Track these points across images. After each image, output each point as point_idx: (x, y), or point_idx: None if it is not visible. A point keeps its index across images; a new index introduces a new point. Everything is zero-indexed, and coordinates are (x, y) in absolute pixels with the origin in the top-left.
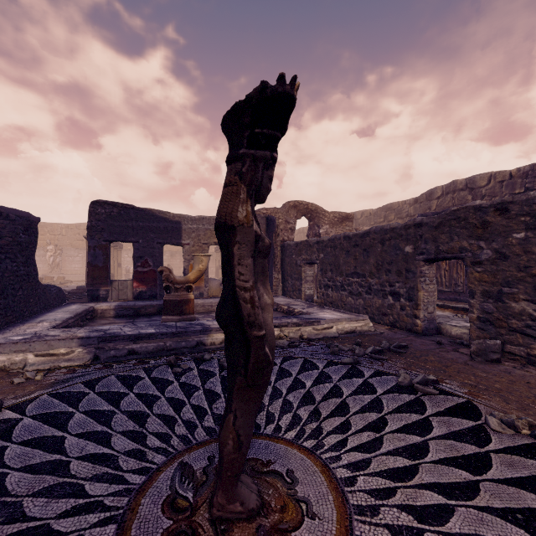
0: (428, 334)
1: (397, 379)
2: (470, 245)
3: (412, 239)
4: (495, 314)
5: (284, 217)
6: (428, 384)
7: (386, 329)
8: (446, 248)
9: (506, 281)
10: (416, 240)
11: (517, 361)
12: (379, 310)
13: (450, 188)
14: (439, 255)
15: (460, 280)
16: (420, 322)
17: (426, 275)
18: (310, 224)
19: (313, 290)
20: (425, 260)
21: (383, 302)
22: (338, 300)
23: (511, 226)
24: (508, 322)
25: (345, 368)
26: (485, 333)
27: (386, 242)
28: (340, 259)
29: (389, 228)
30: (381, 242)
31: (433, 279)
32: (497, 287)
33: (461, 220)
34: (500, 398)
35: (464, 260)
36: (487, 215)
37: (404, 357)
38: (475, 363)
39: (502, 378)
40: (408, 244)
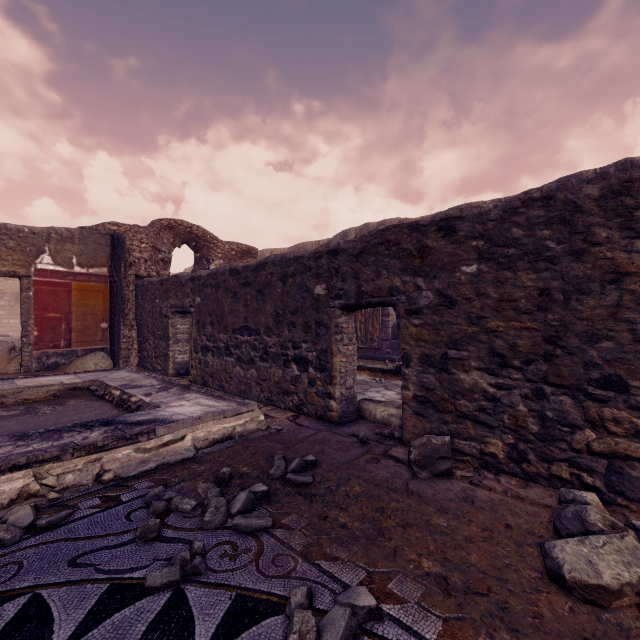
0: (346, 422)
1: (283, 638)
2: (404, 284)
3: (325, 275)
4: (438, 391)
5: (150, 240)
6: (359, 639)
7: (287, 419)
8: (372, 288)
9: (453, 340)
10: (331, 276)
11: (468, 463)
12: (279, 386)
13: (363, 231)
14: (361, 299)
15: (376, 335)
16: (335, 405)
17: (344, 330)
18: (196, 257)
19: (189, 354)
20: (343, 308)
21: (284, 374)
22: (222, 370)
23: (459, 254)
24: (456, 403)
25: (142, 623)
26: (424, 421)
27: (289, 279)
28: (224, 305)
29: (293, 256)
30: (282, 279)
31: (353, 336)
32: (440, 349)
33: (392, 245)
34: (507, 629)
35: (396, 306)
36: (427, 237)
37: (310, 497)
38: (420, 484)
39: (471, 526)
40: (319, 283)
